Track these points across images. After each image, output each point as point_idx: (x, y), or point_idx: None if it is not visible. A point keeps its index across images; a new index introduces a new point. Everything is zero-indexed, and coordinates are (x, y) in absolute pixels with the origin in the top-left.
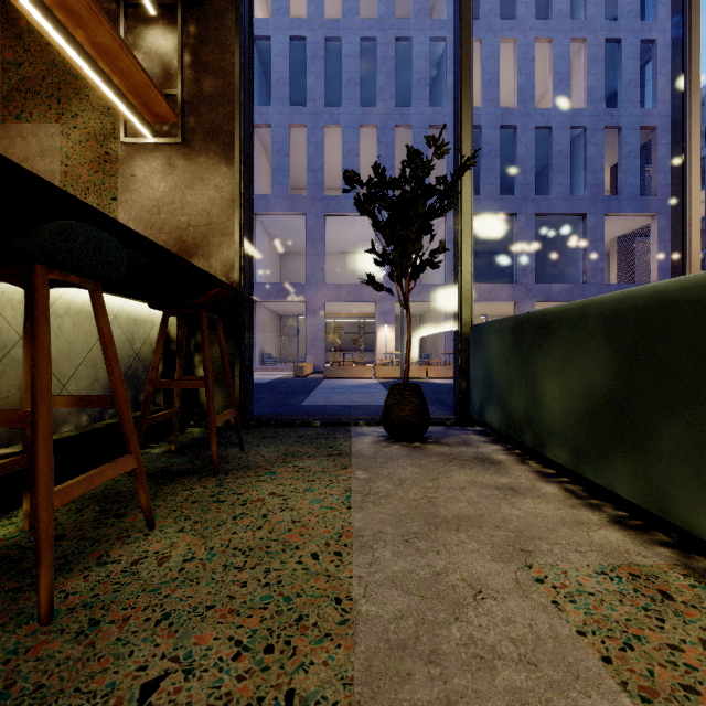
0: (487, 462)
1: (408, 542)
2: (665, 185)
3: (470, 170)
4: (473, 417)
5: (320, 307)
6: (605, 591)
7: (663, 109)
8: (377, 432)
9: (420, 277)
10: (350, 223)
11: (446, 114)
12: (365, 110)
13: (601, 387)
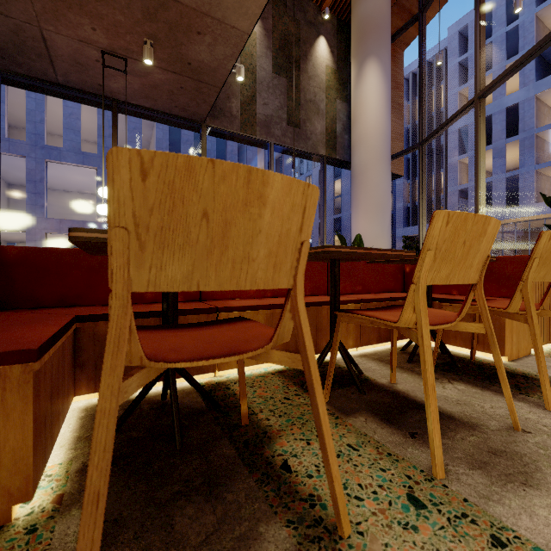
0: None
1: None
2: None
3: None
4: None
5: (41, 237)
6: None
7: None
8: None
9: None
10: (75, 171)
11: None
12: None
13: None
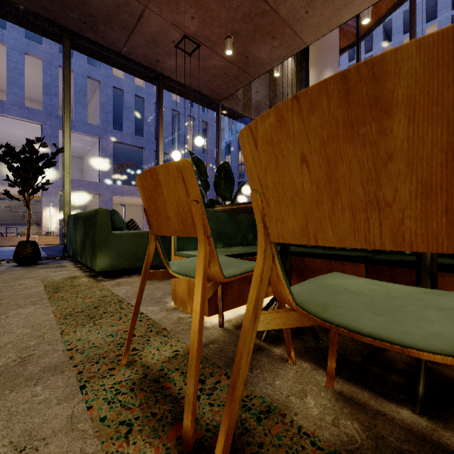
0: (60, 266)
1: (5, 282)
2: (211, 151)
3: (69, 148)
4: (68, 254)
5: None
6: (60, 280)
7: (211, 116)
8: (12, 265)
9: (83, 174)
10: (16, 124)
11: (100, 73)
12: (31, 43)
13: (82, 236)
